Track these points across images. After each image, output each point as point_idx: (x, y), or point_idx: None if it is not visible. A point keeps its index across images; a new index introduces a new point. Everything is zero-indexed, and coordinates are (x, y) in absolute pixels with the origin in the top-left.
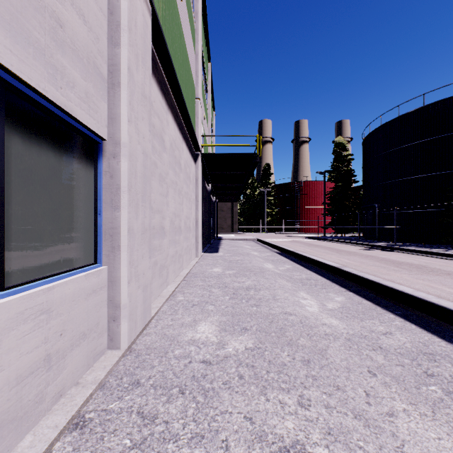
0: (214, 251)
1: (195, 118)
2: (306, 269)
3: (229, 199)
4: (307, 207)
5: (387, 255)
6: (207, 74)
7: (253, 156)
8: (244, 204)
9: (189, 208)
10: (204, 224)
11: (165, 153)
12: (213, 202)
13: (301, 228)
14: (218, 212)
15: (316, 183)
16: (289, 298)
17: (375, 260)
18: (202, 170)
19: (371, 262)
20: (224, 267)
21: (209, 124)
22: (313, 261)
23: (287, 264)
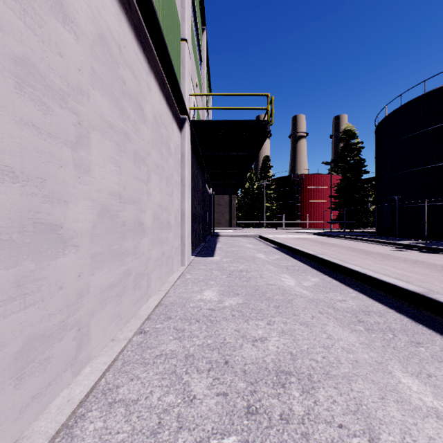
0: (209, 253)
1: (181, 68)
2: (345, 285)
3: (227, 191)
4: (309, 201)
5: (440, 260)
6: (200, 38)
7: (262, 123)
8: (242, 199)
9: (167, 193)
10: (196, 219)
11: (66, 28)
12: (209, 195)
13: (302, 223)
14: (215, 207)
15: (318, 176)
16: (419, 440)
17: (435, 269)
18: (193, 147)
19: (435, 273)
20: (221, 289)
21: (203, 100)
22: (355, 274)
23: (311, 274)
